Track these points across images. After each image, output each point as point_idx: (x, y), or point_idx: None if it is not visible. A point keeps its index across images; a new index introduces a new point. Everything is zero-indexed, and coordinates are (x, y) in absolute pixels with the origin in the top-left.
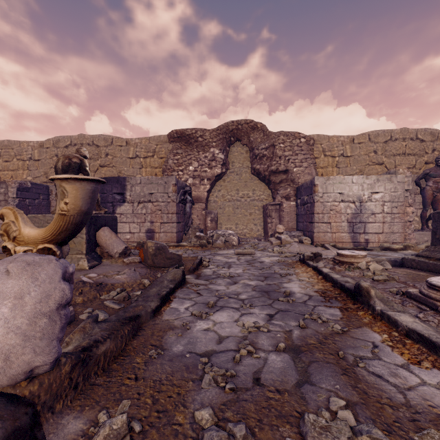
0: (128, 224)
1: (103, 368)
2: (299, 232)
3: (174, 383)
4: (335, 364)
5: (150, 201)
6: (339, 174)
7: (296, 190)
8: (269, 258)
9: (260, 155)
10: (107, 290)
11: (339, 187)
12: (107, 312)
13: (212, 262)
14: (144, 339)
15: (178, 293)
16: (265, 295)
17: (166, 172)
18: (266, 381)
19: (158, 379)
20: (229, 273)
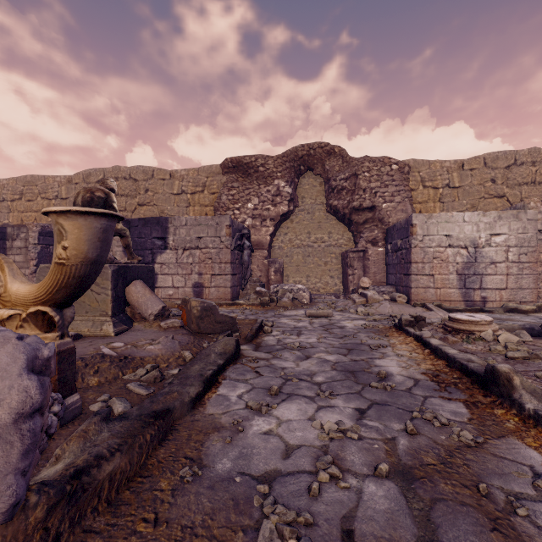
0: (170, 276)
1: (108, 499)
2: (390, 287)
3: (213, 535)
4: (475, 507)
5: (198, 247)
6: (444, 210)
7: (386, 233)
8: (352, 321)
9: (339, 187)
10: (134, 367)
11: (445, 227)
12: (129, 400)
13: (277, 326)
14: (176, 446)
15: (229, 372)
16: (350, 378)
17: (219, 211)
18: (364, 537)
19: (189, 523)
20: (300, 342)
